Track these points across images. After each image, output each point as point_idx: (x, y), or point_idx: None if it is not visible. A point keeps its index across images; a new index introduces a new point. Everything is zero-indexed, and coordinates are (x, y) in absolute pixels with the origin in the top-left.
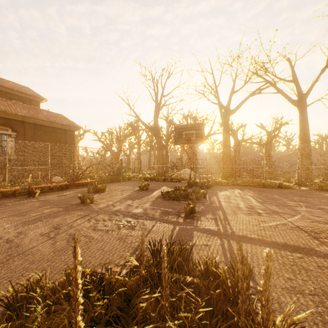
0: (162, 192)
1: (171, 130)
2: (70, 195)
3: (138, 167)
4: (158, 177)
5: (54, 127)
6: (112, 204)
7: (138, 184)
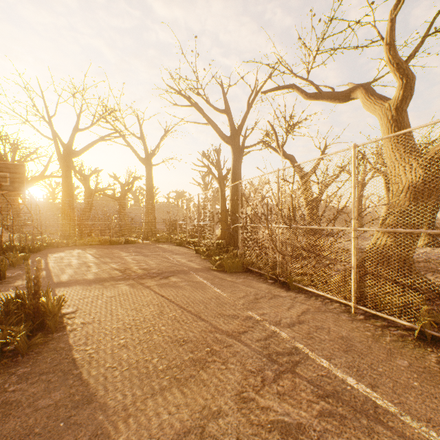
0: None
1: None
2: None
3: None
4: None
5: None
6: None
7: None
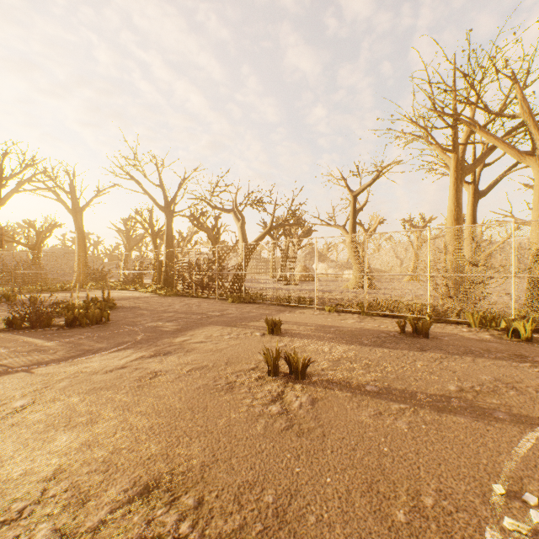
0: None
1: None
2: None
3: None
4: None
5: None
6: None
7: None
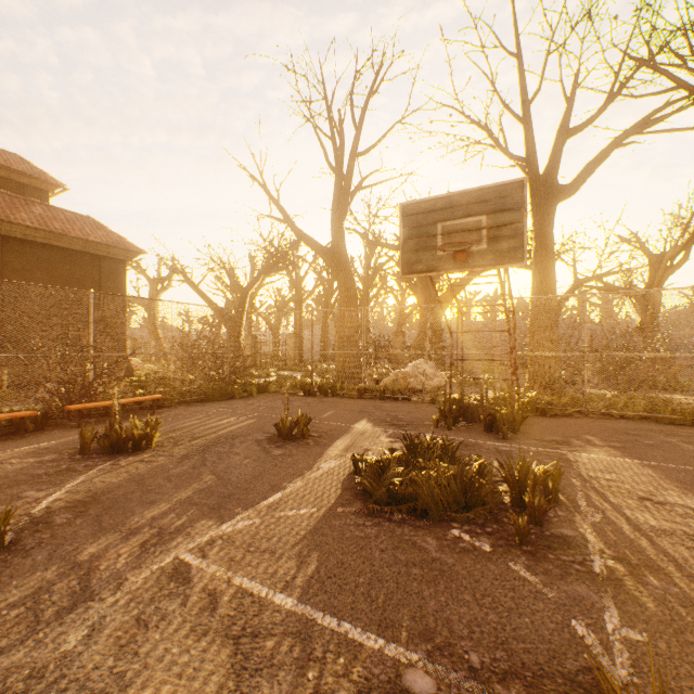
0: (358, 461)
1: (377, 265)
2: (2, 466)
3: (295, 356)
4: (344, 384)
5: (65, 249)
6: (95, 558)
7: (281, 407)
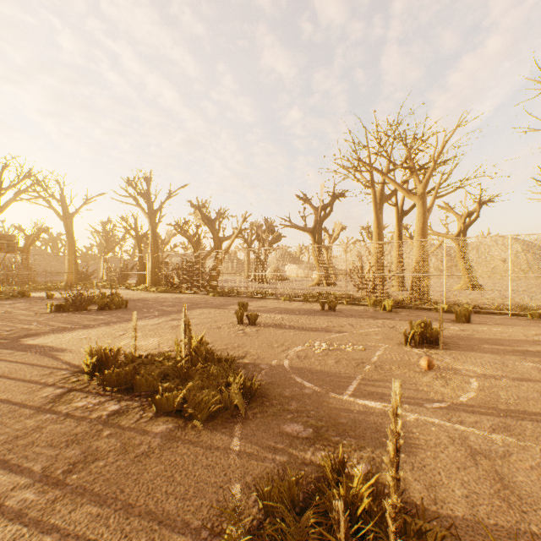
0: None
1: None
2: None
3: None
4: None
5: None
6: None
7: None
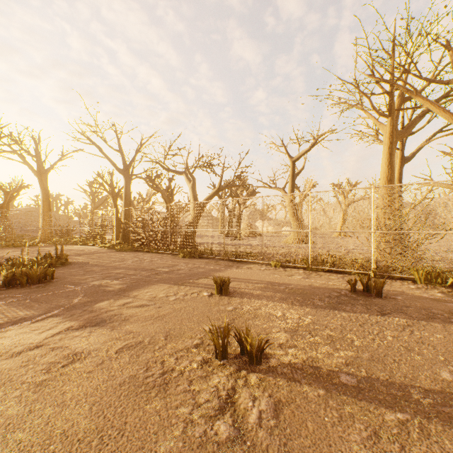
0: None
1: None
2: None
3: None
4: None
5: None
6: None
7: None
